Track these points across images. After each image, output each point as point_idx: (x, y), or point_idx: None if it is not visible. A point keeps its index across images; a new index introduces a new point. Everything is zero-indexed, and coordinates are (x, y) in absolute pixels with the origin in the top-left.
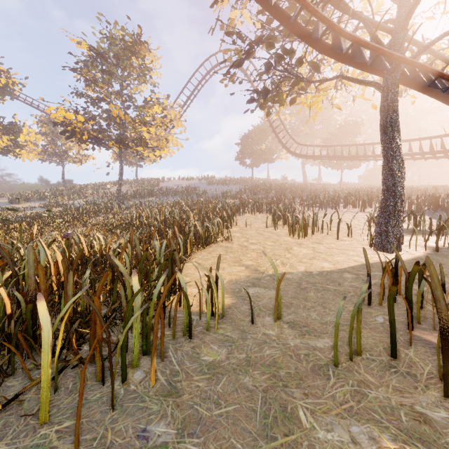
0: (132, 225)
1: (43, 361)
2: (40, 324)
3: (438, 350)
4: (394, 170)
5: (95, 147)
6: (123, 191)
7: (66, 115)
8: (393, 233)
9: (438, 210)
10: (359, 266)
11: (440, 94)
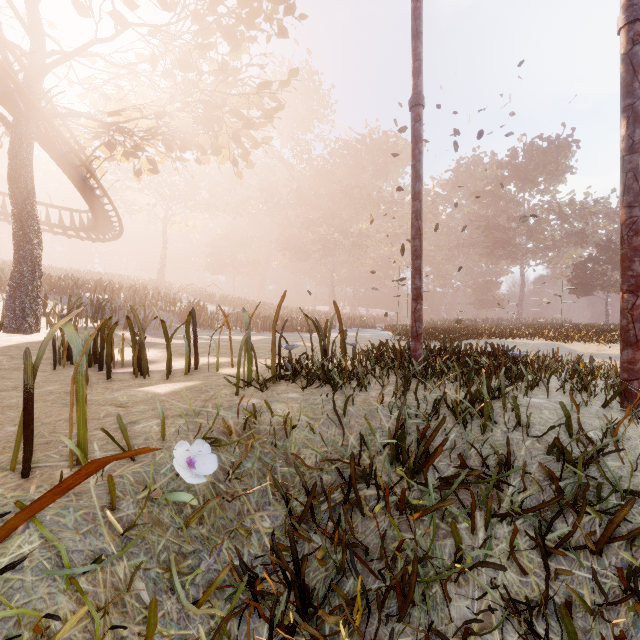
0: None
1: None
2: None
3: (136, 360)
4: (32, 237)
5: None
6: None
7: None
8: (32, 311)
9: (51, 293)
10: (2, 348)
11: (67, 166)
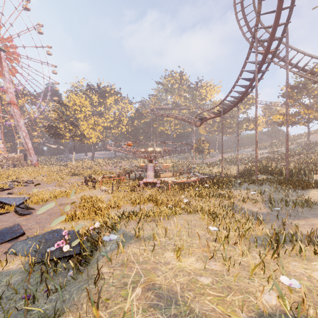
0: (309, 162)
1: (284, 174)
2: (282, 174)
3: None
4: None
5: (292, 125)
6: (315, 139)
7: (279, 117)
8: None
9: None
10: None
11: None
